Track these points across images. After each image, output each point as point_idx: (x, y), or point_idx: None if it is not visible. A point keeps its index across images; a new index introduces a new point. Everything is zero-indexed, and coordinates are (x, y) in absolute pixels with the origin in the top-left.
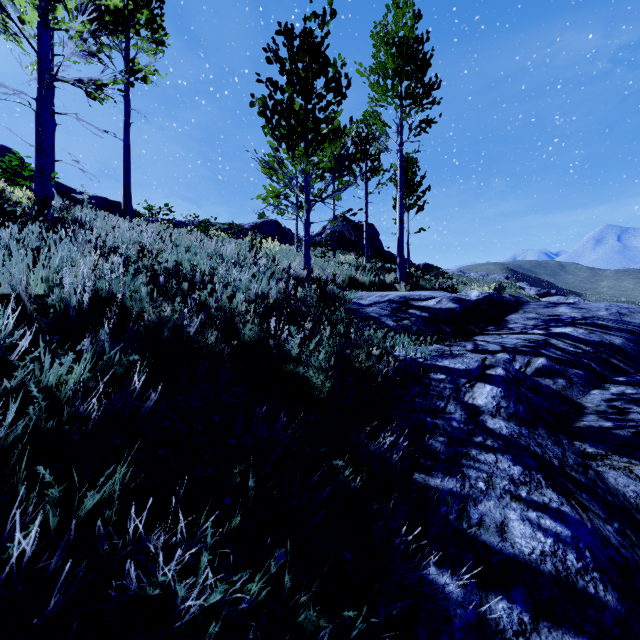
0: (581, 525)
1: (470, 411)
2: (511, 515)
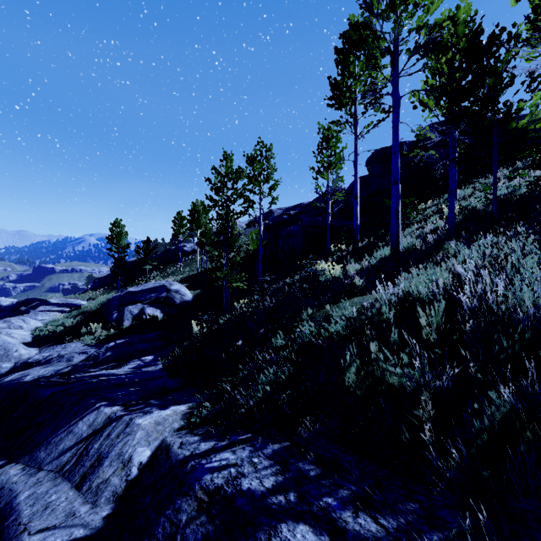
0: (201, 476)
1: (348, 538)
2: (233, 456)
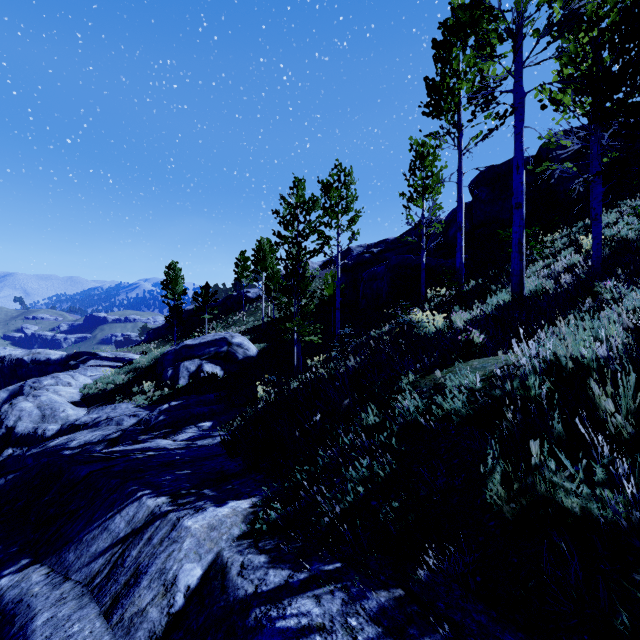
0: None
1: None
2: (317, 609)
